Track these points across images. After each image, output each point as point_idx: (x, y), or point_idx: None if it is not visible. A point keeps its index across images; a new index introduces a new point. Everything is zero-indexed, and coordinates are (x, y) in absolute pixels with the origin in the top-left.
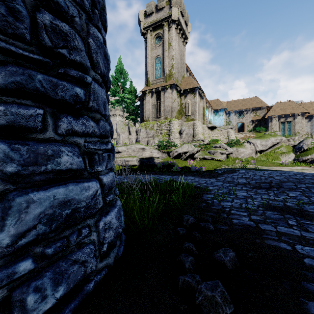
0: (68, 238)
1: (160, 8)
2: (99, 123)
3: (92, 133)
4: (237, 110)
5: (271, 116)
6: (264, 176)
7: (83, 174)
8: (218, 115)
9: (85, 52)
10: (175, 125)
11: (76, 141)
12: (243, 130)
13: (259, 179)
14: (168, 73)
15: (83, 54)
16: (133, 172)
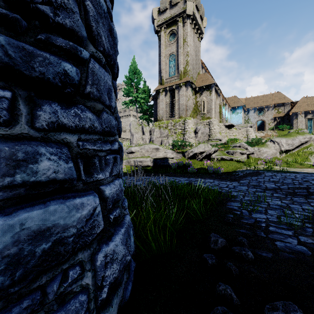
0: (44, 289)
1: (174, 4)
2: (101, 116)
3: (91, 128)
4: (257, 107)
5: (296, 112)
6: (297, 180)
7: (76, 185)
8: (235, 113)
9: (81, 19)
10: (190, 124)
11: (64, 139)
12: (263, 128)
13: (292, 184)
14: (183, 70)
15: (76, 17)
16: (146, 173)
